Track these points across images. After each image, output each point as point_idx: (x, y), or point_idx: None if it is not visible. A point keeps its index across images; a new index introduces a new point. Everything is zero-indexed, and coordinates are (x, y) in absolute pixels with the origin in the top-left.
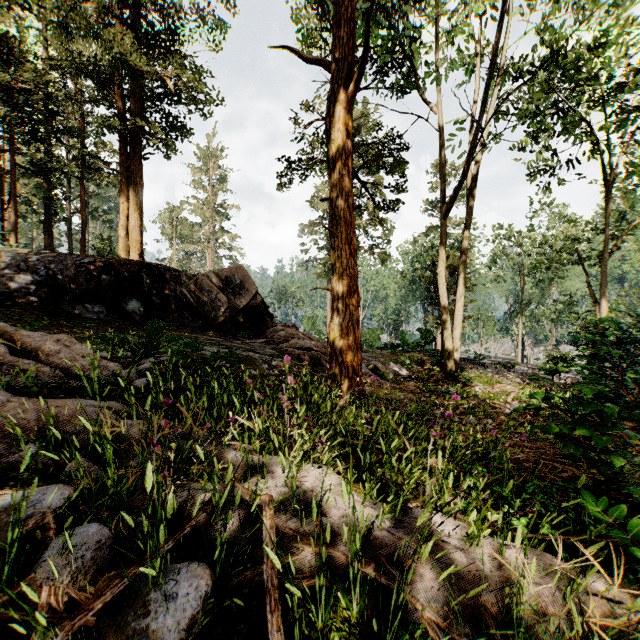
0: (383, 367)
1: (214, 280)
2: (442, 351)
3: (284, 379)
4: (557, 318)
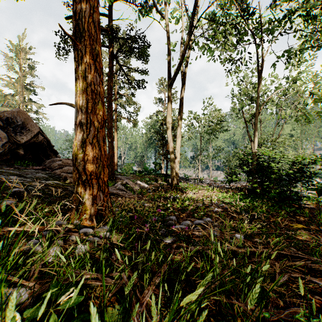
0: (132, 184)
1: None
2: (166, 173)
3: None
4: (215, 157)
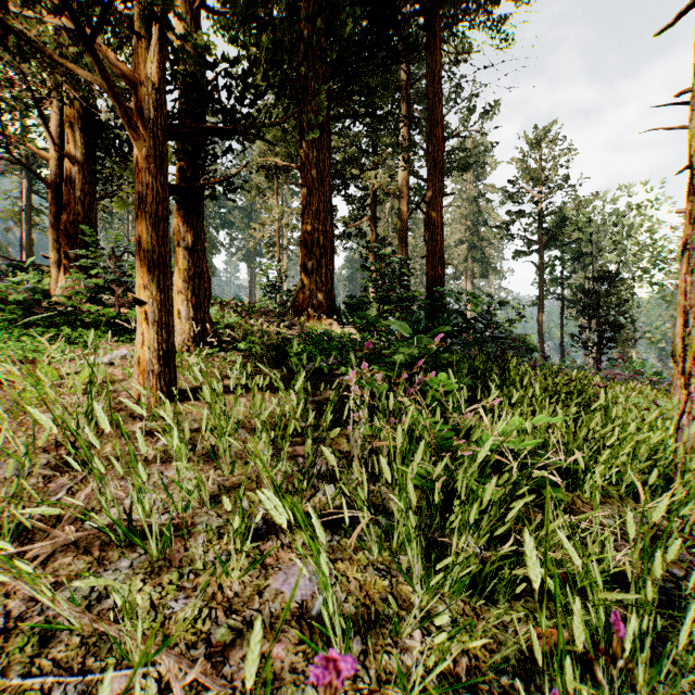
0: None
1: None
2: None
3: None
4: None
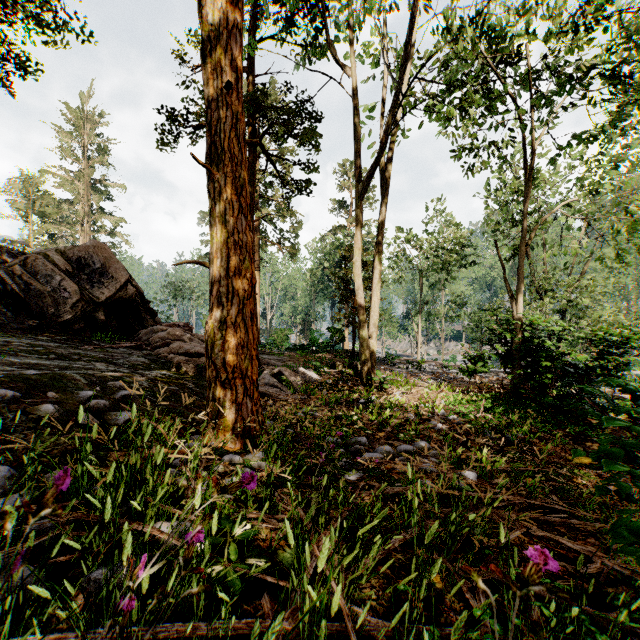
0: (291, 374)
1: (58, 261)
2: (353, 351)
3: (112, 418)
4: (450, 317)
